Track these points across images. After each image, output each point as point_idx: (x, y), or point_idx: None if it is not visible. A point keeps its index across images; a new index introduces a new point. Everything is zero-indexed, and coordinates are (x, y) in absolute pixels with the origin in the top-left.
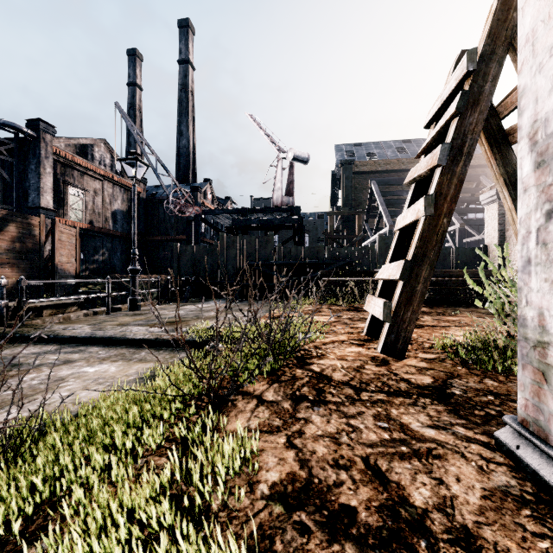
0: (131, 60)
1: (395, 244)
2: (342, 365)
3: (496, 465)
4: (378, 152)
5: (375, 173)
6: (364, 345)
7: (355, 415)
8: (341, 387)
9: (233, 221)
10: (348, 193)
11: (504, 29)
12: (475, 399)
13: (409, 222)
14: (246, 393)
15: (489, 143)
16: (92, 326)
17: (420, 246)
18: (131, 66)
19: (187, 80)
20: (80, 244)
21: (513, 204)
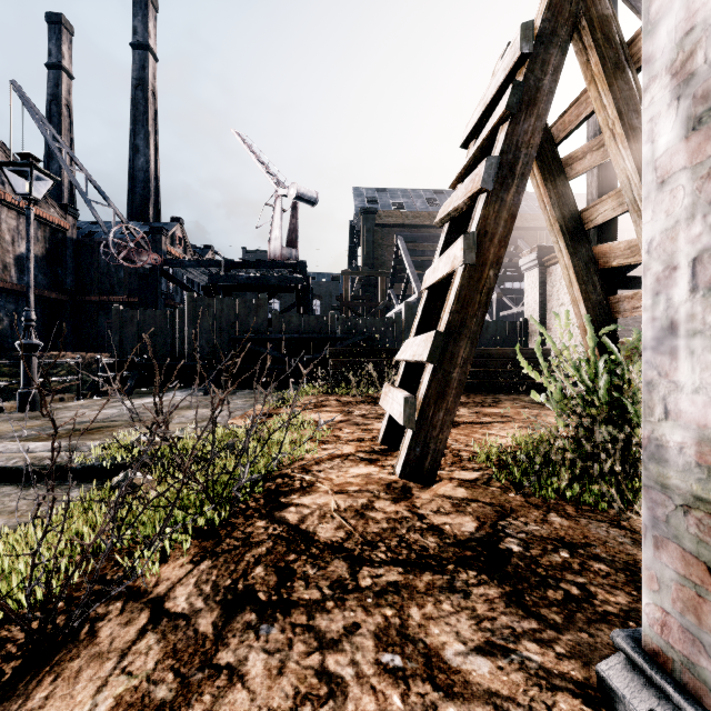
0: (54, 31)
1: (422, 309)
2: (338, 504)
3: None
4: (406, 202)
5: (402, 227)
6: (378, 460)
7: (341, 637)
8: (327, 559)
9: (210, 277)
10: (370, 250)
11: (568, 2)
12: (544, 561)
13: (442, 276)
14: (136, 593)
15: (543, 174)
16: None
17: (457, 311)
18: (54, 40)
19: (145, 74)
20: None
21: (571, 259)
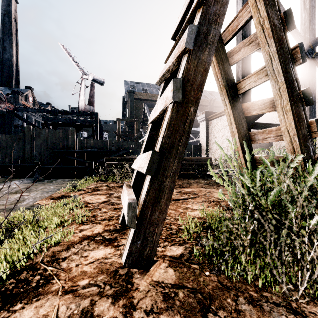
0: None
1: (148, 135)
2: (58, 314)
3: None
4: (148, 89)
5: (147, 100)
6: (115, 240)
7: None
8: None
9: (43, 118)
10: (132, 110)
11: None
12: None
13: (159, 112)
14: None
15: (217, 60)
16: None
17: (168, 135)
18: None
19: (10, 9)
20: None
21: (231, 110)
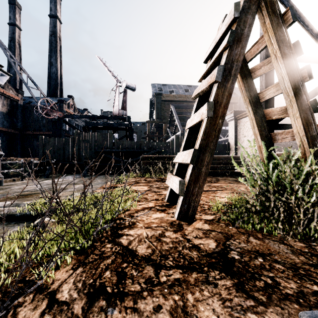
0: (12, 7)
1: (186, 138)
2: (147, 234)
3: None
4: (175, 90)
5: (173, 101)
6: (165, 210)
7: (152, 315)
8: (143, 265)
9: (86, 123)
10: (159, 112)
11: None
12: (251, 264)
13: (196, 122)
14: (41, 289)
15: (241, 76)
16: None
17: (204, 139)
18: (12, 12)
19: (55, 29)
20: None
21: (254, 115)
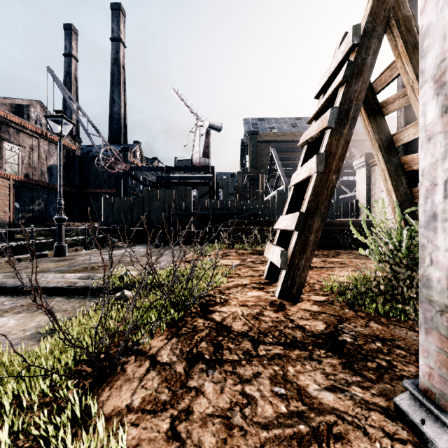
0: (67, 34)
1: (290, 197)
2: (243, 312)
3: (401, 444)
4: (277, 126)
5: (274, 142)
6: (264, 288)
7: (251, 378)
8: (240, 340)
9: (157, 177)
10: (254, 158)
11: (382, 10)
12: (365, 347)
13: (303, 178)
14: (141, 352)
15: (367, 113)
16: (6, 274)
17: (312, 200)
18: (67, 39)
19: (118, 56)
20: (16, 194)
21: (386, 165)
